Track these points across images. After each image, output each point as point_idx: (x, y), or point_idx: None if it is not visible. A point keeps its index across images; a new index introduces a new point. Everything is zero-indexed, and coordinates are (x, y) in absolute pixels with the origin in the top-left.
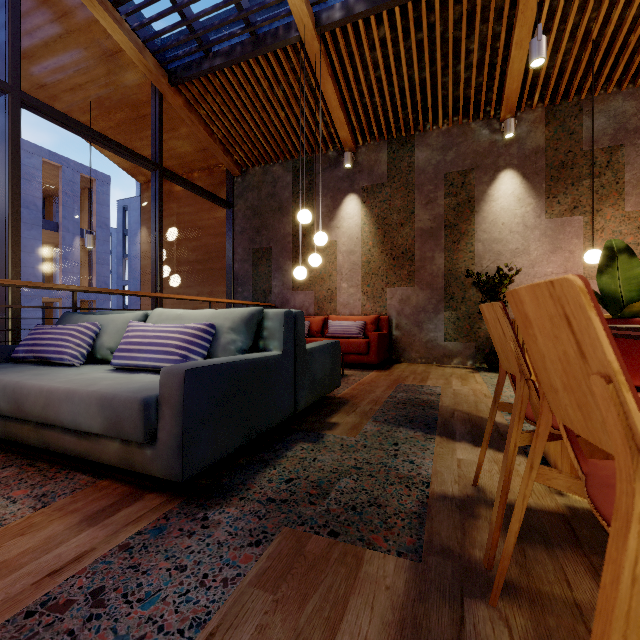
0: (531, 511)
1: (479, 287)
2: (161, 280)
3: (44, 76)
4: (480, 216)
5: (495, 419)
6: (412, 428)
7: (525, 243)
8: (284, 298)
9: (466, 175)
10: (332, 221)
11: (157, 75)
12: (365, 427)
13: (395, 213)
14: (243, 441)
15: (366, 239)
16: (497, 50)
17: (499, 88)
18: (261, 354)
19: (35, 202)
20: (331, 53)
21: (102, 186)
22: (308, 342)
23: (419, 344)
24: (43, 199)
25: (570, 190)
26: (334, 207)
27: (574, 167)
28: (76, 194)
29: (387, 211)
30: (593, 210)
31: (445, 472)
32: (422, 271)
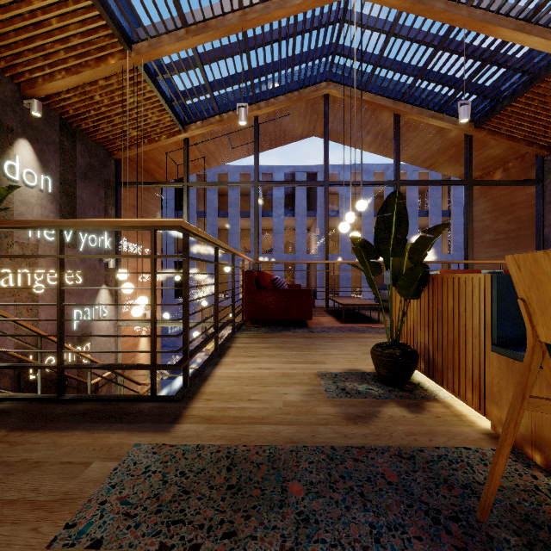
0: None
1: None
2: (470, 251)
3: (412, 153)
4: None
5: None
6: None
7: None
8: None
9: None
10: None
11: (466, 129)
12: None
13: None
14: None
15: None
16: None
17: None
18: None
19: (414, 201)
20: None
21: None
22: None
23: None
24: (419, 195)
25: None
26: None
27: None
28: (438, 187)
29: None
30: None
31: None
32: None
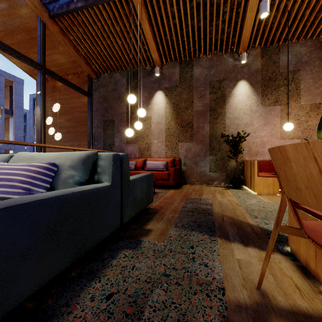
0: (313, 319)
1: (228, 143)
2: (44, 136)
3: None
4: (228, 105)
5: (249, 222)
6: (200, 231)
7: (251, 120)
8: (121, 148)
9: (221, 82)
10: (148, 105)
11: (40, 10)
12: (170, 232)
13: (183, 102)
14: (73, 260)
15: (167, 116)
16: (239, 13)
17: (238, 36)
18: (93, 186)
19: None
20: (148, 5)
21: (18, 85)
22: (134, 173)
23: (196, 174)
24: None
25: (274, 92)
26: (149, 98)
27: (276, 80)
28: (2, 88)
29: (179, 101)
30: (288, 102)
31: (232, 275)
32: (198, 134)
